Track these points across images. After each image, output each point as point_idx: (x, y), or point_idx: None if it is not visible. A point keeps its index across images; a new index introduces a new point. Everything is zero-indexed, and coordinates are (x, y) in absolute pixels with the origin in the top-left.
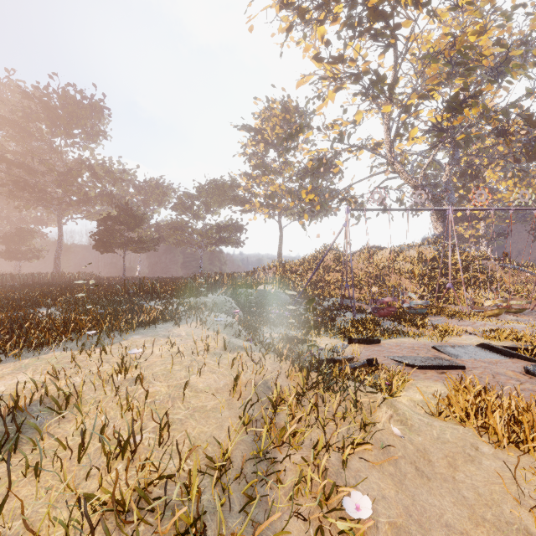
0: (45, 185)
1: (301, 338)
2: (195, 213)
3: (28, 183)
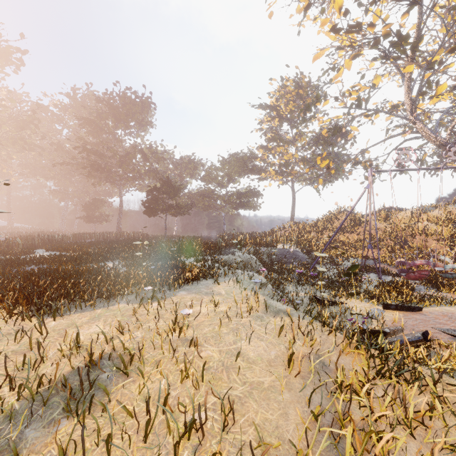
0: (111, 166)
1: (331, 300)
2: (219, 183)
3: (100, 165)
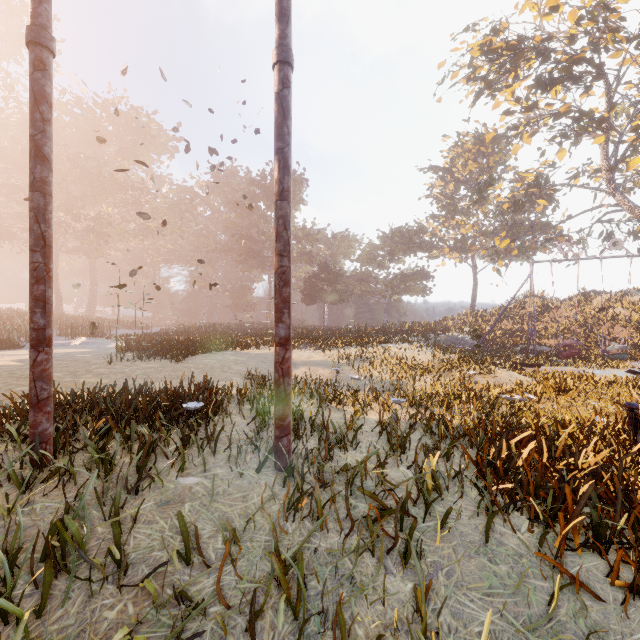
0: (262, 251)
1: None
2: (379, 264)
3: (255, 252)
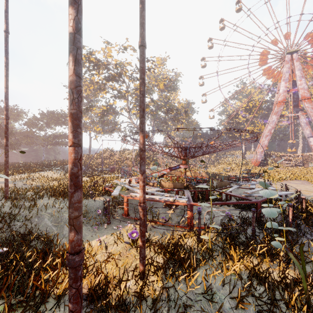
0: None
1: None
2: (40, 128)
3: None
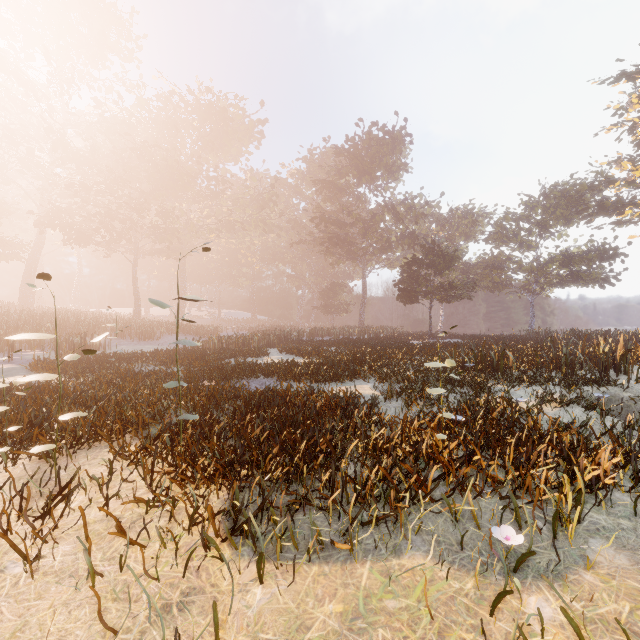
0: (352, 238)
1: None
2: (523, 242)
3: (340, 238)
